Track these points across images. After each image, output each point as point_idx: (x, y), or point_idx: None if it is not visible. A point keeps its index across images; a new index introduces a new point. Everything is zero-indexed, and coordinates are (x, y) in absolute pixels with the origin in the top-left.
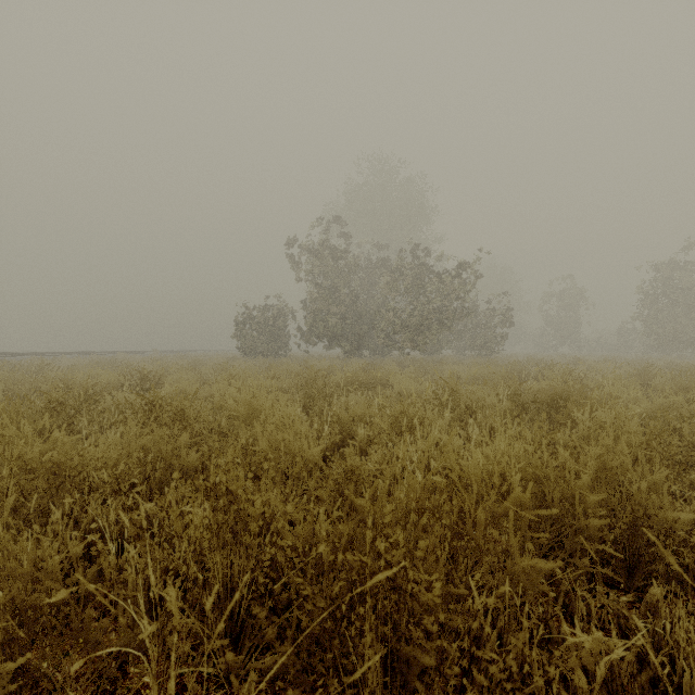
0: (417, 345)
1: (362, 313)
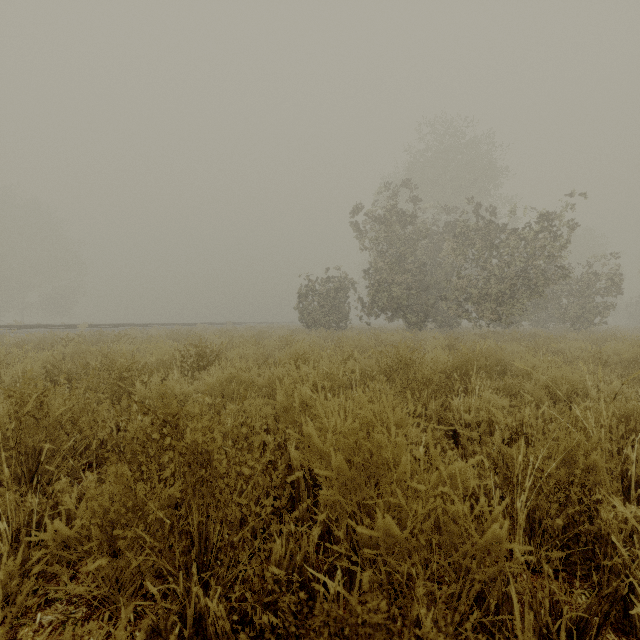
0: (500, 317)
1: (429, 282)
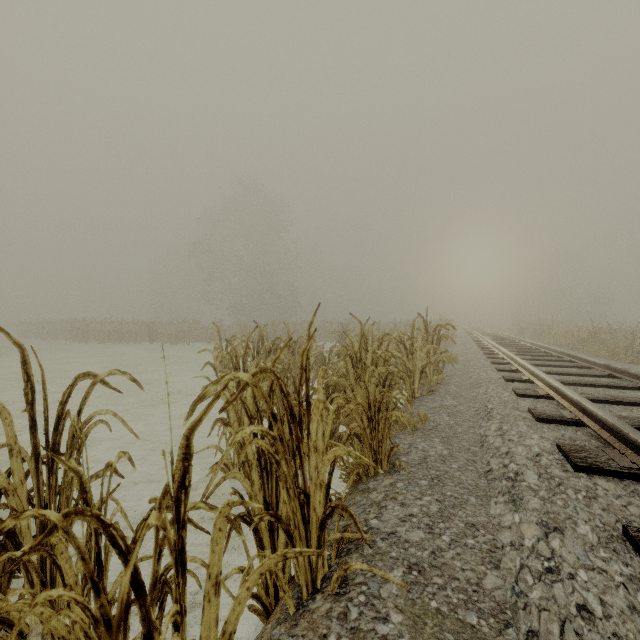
0: None
1: None
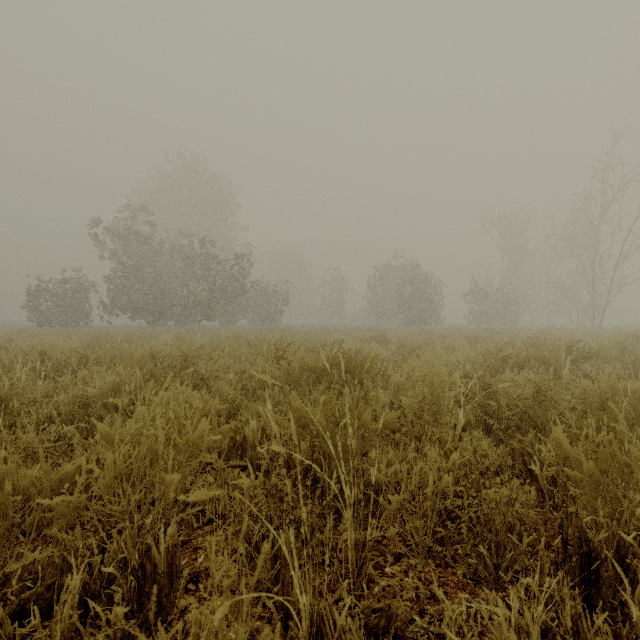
0: (208, 317)
1: (164, 290)
